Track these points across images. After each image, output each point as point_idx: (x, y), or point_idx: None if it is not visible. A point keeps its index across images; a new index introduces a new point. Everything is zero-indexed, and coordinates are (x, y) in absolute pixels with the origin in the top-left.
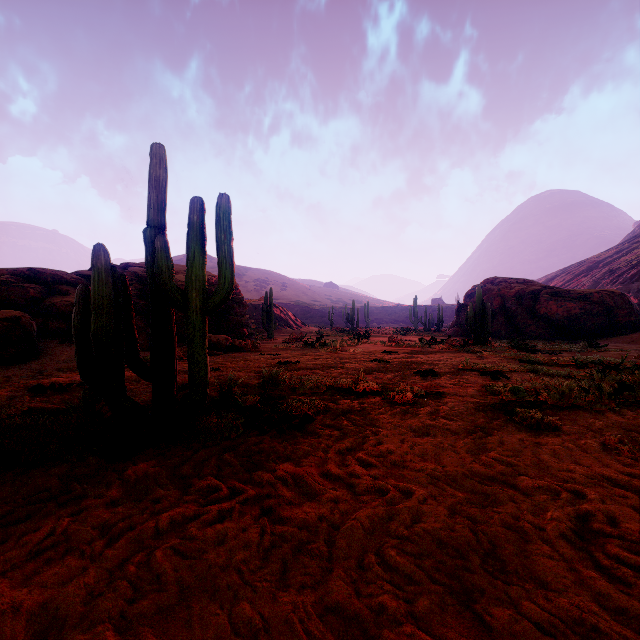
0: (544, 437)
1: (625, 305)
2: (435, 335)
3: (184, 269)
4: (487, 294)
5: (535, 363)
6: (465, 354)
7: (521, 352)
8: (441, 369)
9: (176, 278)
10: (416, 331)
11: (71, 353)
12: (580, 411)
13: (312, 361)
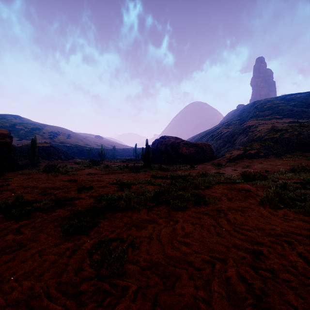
0: (64, 243)
1: (210, 149)
2: (138, 163)
3: None
4: (160, 143)
5: (157, 177)
6: (132, 173)
7: (161, 171)
8: (101, 184)
9: None
10: (132, 161)
11: None
12: (129, 211)
13: (23, 183)
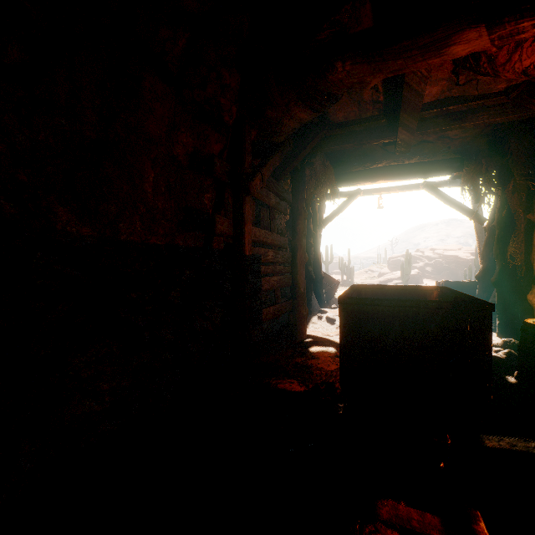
0: None
1: None
2: None
3: (458, 248)
4: None
5: None
6: None
7: None
8: None
9: (458, 255)
10: None
11: (430, 282)
12: None
13: None
